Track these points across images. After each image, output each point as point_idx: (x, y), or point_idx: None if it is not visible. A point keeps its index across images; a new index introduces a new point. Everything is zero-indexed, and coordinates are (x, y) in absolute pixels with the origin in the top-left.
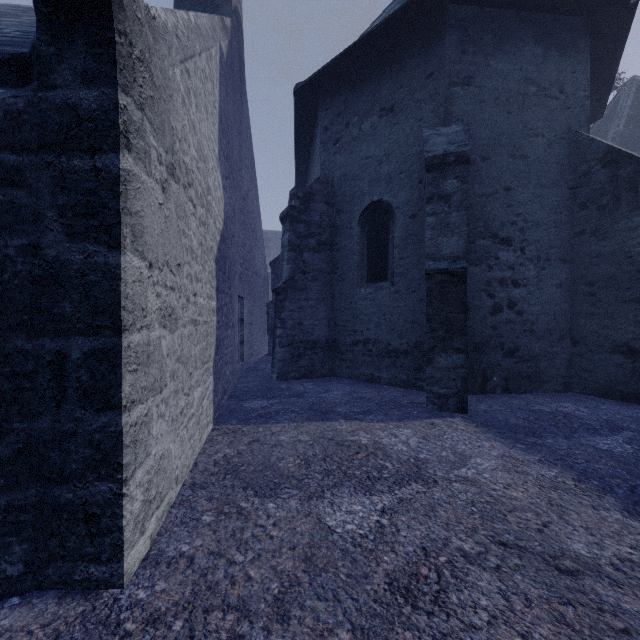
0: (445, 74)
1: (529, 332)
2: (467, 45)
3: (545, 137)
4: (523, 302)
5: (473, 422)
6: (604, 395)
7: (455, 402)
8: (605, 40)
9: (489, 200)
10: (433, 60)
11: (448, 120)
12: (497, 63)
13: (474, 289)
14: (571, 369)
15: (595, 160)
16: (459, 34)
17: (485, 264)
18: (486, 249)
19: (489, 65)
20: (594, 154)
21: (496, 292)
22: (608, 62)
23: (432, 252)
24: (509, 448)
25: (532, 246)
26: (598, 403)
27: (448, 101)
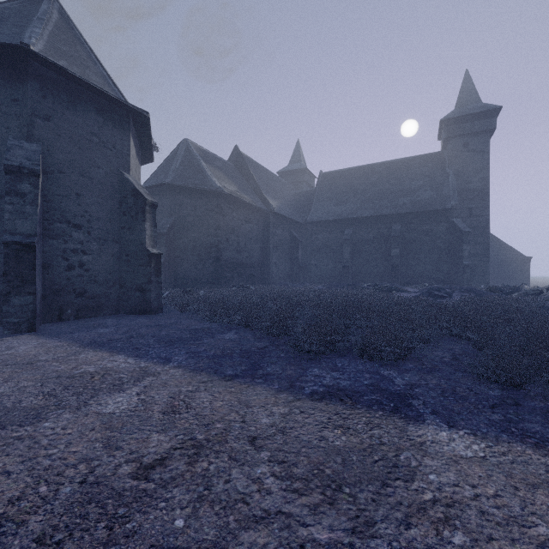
0: (28, 106)
1: (94, 281)
2: (47, 94)
3: (104, 170)
4: (90, 264)
5: (36, 334)
6: (133, 313)
7: (27, 326)
8: (142, 127)
9: (65, 199)
10: (18, 91)
11: (31, 139)
12: (71, 115)
13: (53, 254)
14: (120, 301)
15: (129, 191)
16: (41, 84)
17: (62, 239)
18: (63, 230)
19: (65, 114)
20: (129, 188)
21: (70, 257)
22: (147, 138)
23: (10, 229)
24: (48, 340)
25: (96, 231)
26: (127, 317)
27: (31, 126)
